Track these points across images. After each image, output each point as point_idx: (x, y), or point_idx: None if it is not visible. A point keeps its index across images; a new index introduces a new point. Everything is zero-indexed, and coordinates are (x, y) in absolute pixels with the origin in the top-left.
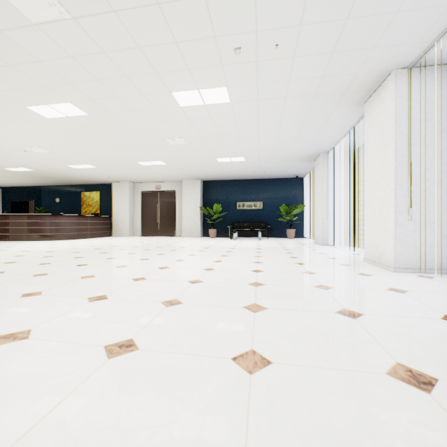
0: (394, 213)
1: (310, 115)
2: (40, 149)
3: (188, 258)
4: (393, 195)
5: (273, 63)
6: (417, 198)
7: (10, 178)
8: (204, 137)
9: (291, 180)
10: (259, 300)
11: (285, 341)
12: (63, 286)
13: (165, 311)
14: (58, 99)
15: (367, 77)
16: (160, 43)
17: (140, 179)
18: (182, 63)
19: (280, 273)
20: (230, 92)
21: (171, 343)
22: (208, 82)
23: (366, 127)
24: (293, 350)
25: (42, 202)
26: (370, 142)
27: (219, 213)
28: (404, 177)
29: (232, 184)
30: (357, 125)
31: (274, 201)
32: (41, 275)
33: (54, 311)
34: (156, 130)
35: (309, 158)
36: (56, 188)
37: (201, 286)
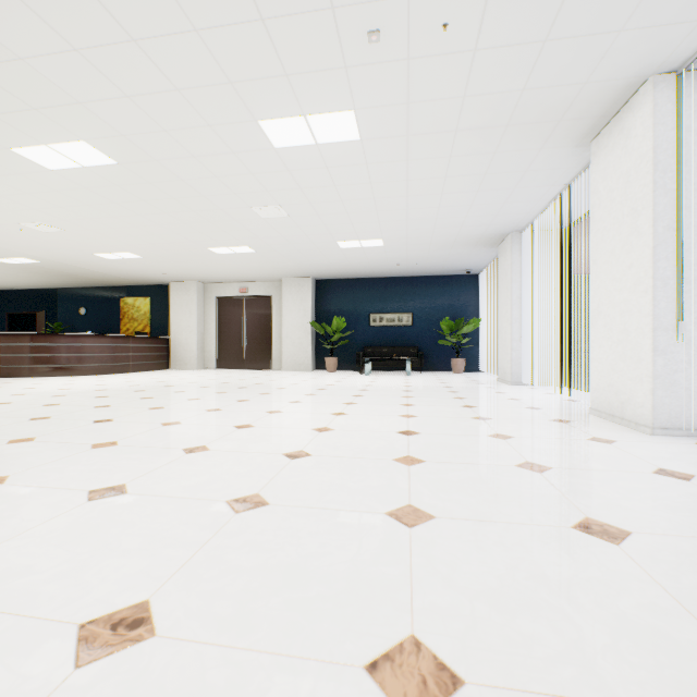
0: (653, 330)
1: (496, 164)
2: (45, 225)
3: (289, 408)
4: (650, 298)
5: (437, 62)
6: (693, 303)
7: (4, 275)
8: (317, 204)
9: (459, 279)
10: (417, 497)
11: (483, 608)
12: (51, 465)
13: (231, 523)
14: (63, 134)
15: (602, 90)
16: (233, 21)
17: (214, 276)
18: (275, 62)
19: (449, 437)
20: (361, 120)
21: (231, 615)
22: (322, 101)
23: (595, 182)
24: (507, 640)
25: (59, 315)
26: (603, 208)
27: (342, 332)
28: (670, 265)
29: (364, 285)
30: (574, 182)
31: (431, 312)
32: (22, 441)
33: (11, 523)
34: (235, 192)
35: (489, 242)
36: (80, 291)
37: (307, 465)
